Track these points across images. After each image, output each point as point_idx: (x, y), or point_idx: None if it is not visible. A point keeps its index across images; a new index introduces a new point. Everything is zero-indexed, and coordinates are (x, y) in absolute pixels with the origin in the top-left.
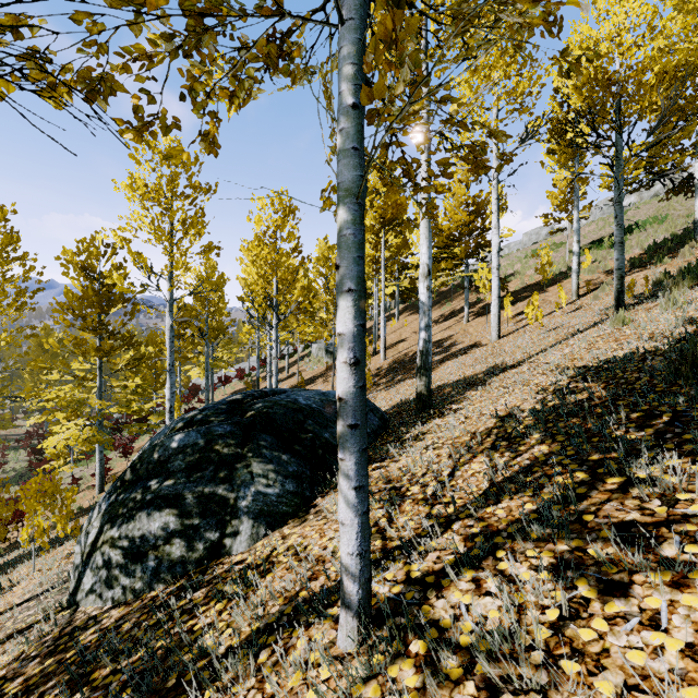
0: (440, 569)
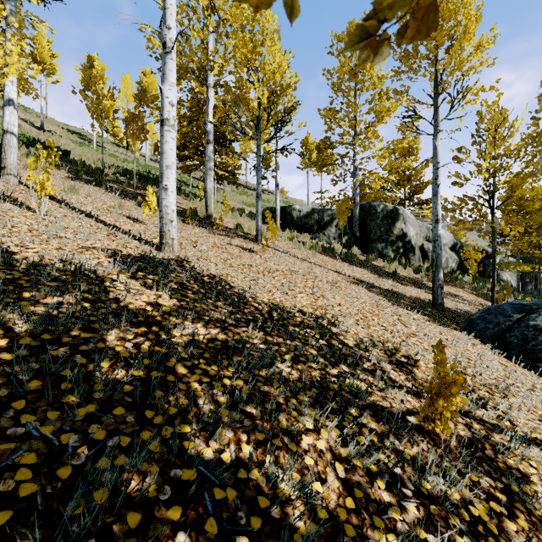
0: (476, 304)
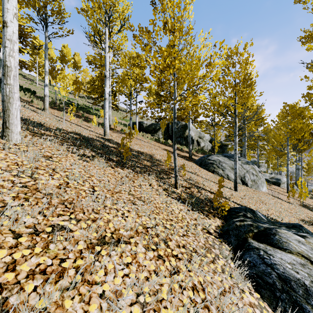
0: None
